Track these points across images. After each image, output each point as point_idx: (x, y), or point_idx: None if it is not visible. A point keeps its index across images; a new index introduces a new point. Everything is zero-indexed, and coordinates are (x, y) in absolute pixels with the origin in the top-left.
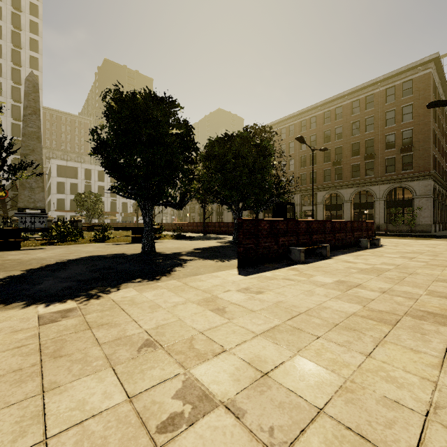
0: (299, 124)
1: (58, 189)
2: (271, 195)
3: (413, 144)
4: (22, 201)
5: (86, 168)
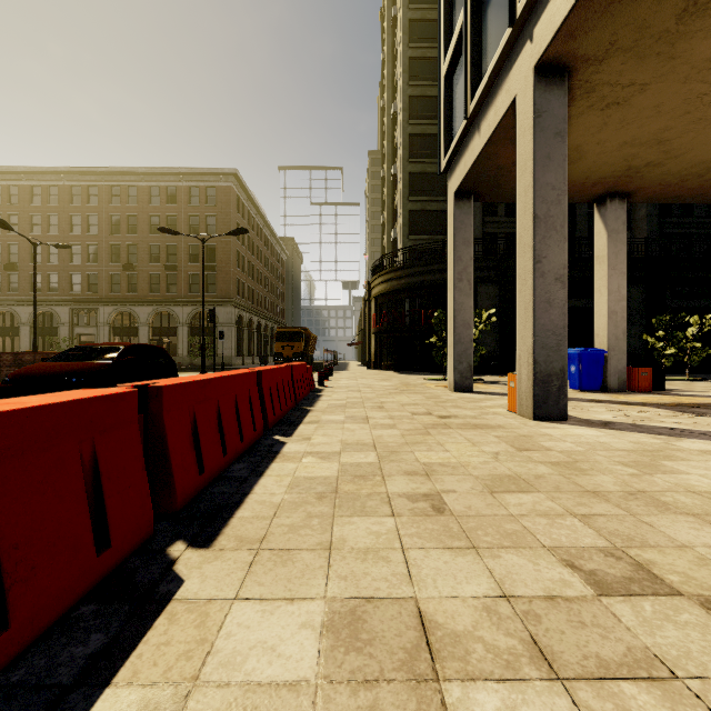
0: (69, 190)
1: None
2: None
3: (216, 263)
4: None
5: None
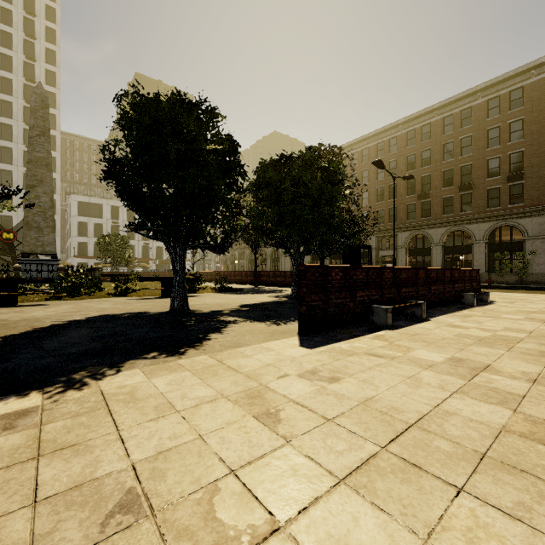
0: (375, 148)
1: (79, 231)
2: (342, 234)
3: (523, 170)
4: (28, 244)
5: (112, 205)
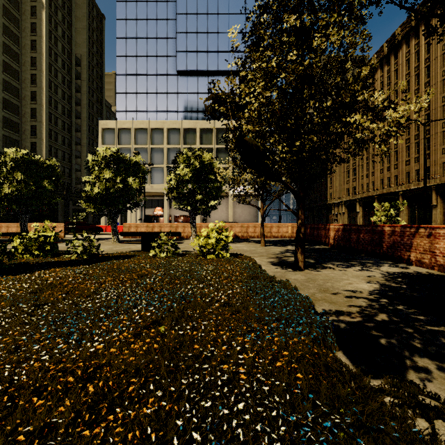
0: None
1: None
2: None
3: None
4: None
5: None
